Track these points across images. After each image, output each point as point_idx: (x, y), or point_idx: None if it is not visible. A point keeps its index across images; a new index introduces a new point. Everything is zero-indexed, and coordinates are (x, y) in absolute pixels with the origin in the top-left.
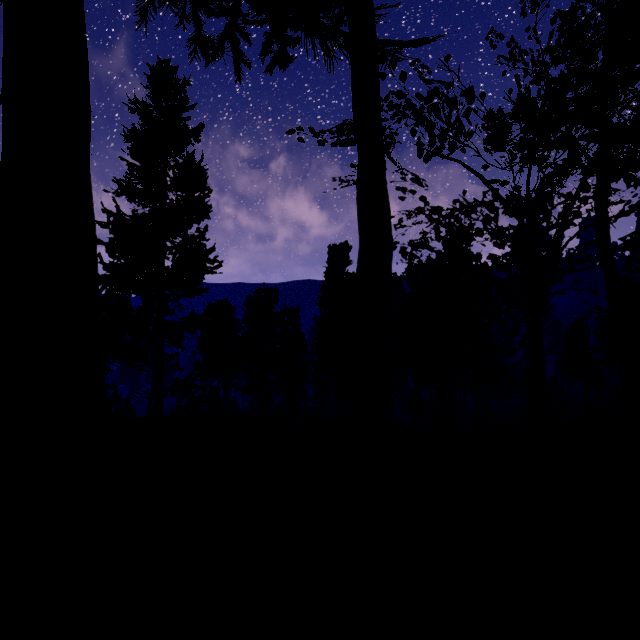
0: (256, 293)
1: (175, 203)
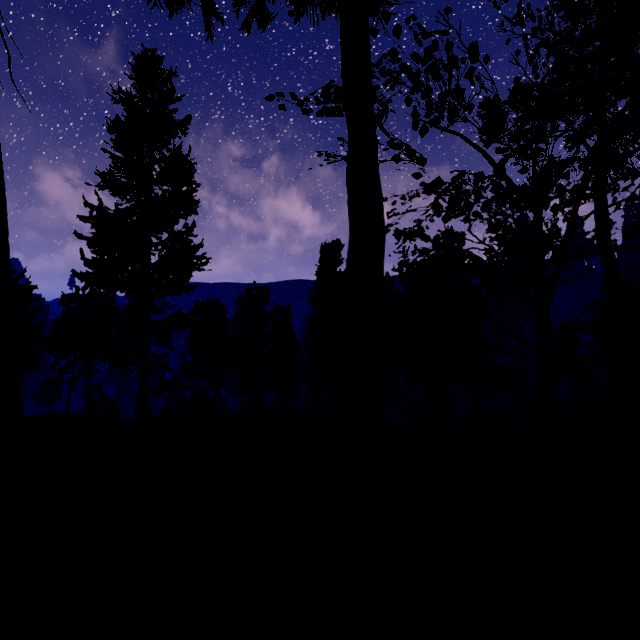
0: (246, 291)
1: (160, 197)
